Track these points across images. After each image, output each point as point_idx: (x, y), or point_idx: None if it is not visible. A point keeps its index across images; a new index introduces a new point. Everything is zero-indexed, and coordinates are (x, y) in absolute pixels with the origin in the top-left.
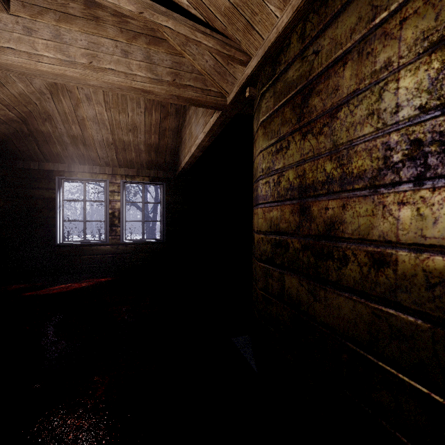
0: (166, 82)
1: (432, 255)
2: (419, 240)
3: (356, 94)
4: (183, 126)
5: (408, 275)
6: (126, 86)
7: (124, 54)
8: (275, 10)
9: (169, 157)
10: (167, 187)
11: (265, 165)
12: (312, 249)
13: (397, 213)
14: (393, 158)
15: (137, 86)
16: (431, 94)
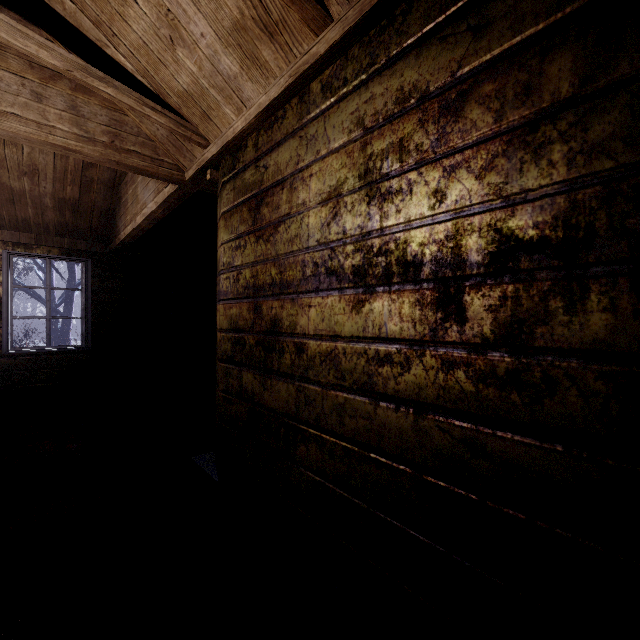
0: (101, 143)
1: (322, 342)
2: (317, 332)
3: (289, 217)
4: (124, 182)
5: (313, 357)
6: (40, 140)
7: (36, 97)
8: (231, 113)
9: (98, 221)
10: (94, 266)
11: (226, 259)
12: (263, 344)
13: (308, 313)
14: (307, 273)
15: (56, 142)
16: (322, 234)
